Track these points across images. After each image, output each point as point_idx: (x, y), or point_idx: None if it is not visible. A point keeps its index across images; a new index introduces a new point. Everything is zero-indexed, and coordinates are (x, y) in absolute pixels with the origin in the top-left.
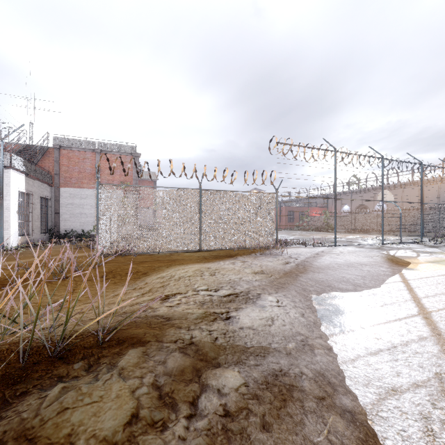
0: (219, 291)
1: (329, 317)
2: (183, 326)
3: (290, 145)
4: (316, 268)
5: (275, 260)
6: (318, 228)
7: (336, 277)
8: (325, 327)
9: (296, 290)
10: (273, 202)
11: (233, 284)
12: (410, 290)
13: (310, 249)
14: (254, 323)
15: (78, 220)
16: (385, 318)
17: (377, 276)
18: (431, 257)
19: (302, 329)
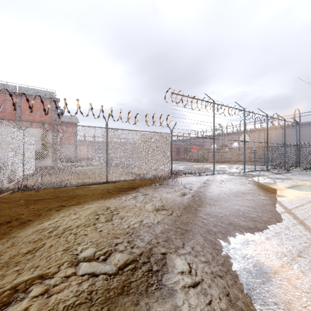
0: (110, 258)
1: (259, 290)
2: None
3: (182, 96)
4: (210, 199)
5: (173, 191)
6: (197, 160)
7: (232, 211)
8: None
9: (201, 235)
10: (169, 140)
11: (132, 235)
12: (304, 225)
13: (198, 178)
14: None
15: None
16: None
17: (263, 206)
18: (285, 183)
19: None
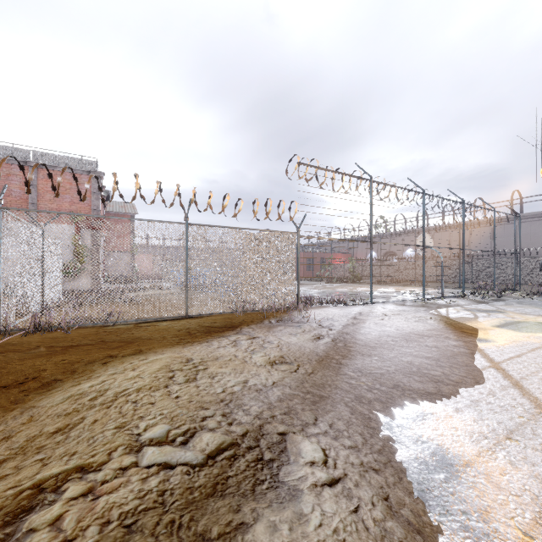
0: (193, 441)
1: (438, 493)
2: None
3: (316, 168)
4: (364, 346)
5: (300, 332)
6: (342, 278)
7: (399, 365)
8: None
9: (347, 404)
10: (293, 245)
11: (230, 403)
12: (520, 388)
13: (343, 311)
14: None
15: None
16: (541, 480)
17: (453, 358)
18: (493, 318)
19: None
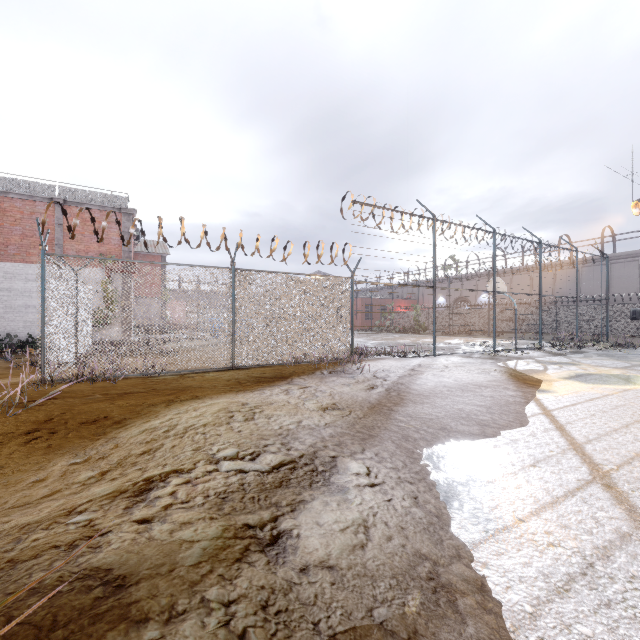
0: (259, 458)
1: (460, 498)
2: (154, 609)
3: (373, 207)
4: (417, 395)
5: (353, 382)
6: (405, 328)
7: (450, 411)
8: (458, 523)
9: (394, 441)
10: (348, 291)
11: (287, 437)
12: (561, 431)
13: (401, 362)
14: (330, 548)
15: (20, 317)
16: (548, 491)
17: (506, 406)
18: (563, 371)
19: (424, 543)
